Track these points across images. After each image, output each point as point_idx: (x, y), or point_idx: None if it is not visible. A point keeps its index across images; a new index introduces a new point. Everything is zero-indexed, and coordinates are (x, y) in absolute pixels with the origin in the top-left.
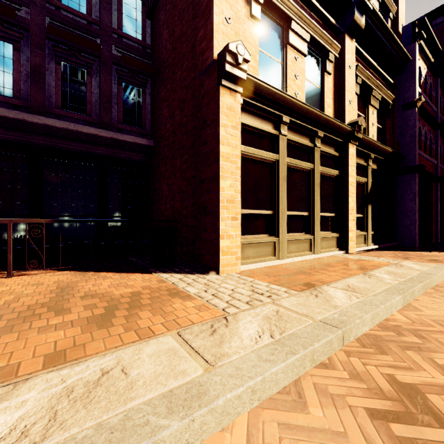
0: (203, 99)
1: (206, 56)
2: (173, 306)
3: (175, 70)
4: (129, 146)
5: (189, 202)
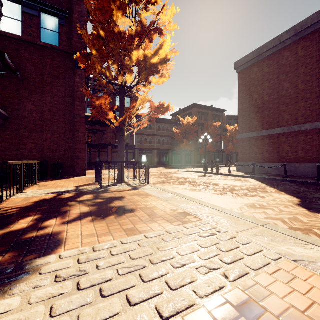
0: (77, 123)
1: (81, 112)
2: (103, 177)
3: (45, 94)
4: (1, 115)
5: (61, 154)
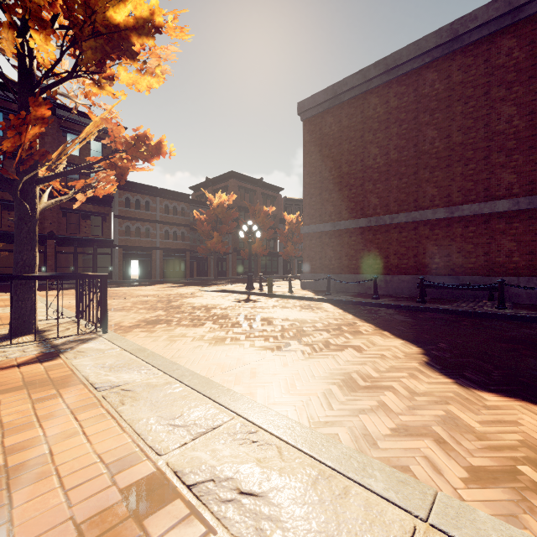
0: None
1: None
2: None
3: None
4: None
5: None
